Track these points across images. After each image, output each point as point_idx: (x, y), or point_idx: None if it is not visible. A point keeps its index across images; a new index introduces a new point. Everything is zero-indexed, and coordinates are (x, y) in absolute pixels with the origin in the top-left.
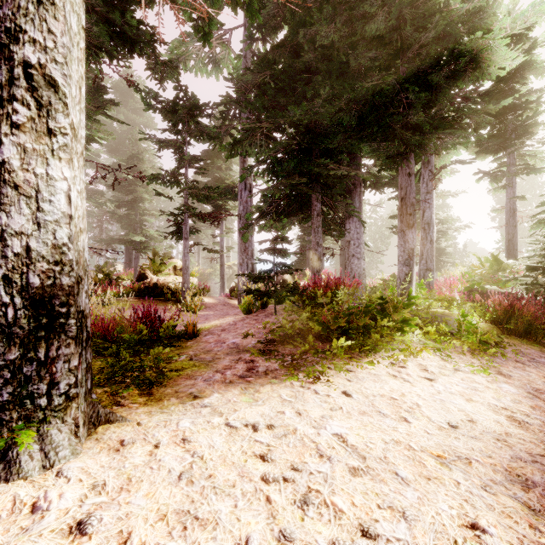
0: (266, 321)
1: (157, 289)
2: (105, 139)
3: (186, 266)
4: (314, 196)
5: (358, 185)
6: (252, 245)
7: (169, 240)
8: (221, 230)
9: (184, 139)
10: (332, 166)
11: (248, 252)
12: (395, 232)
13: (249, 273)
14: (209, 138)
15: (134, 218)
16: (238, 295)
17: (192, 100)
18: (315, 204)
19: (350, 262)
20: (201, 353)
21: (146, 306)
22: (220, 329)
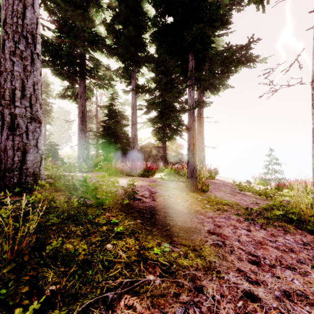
0: None
1: None
2: None
3: None
4: None
5: None
6: None
7: None
8: None
9: None
10: None
11: None
12: None
13: None
14: None
15: None
16: None
17: None
18: None
19: None
20: None
21: None
22: None
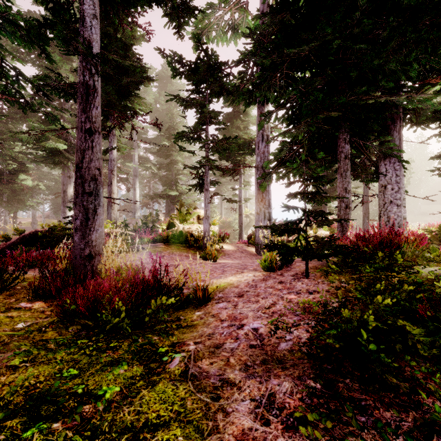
0: (304, 299)
1: (183, 236)
2: (144, 110)
3: (206, 215)
4: (341, 136)
5: (398, 119)
6: (269, 195)
7: (199, 195)
8: (240, 183)
9: (205, 97)
10: (368, 97)
11: (265, 201)
12: (440, 175)
13: (273, 225)
14: (227, 93)
15: (170, 177)
16: (255, 242)
17: (212, 57)
18: (342, 146)
19: (386, 210)
20: (204, 354)
21: (153, 261)
22: (236, 292)
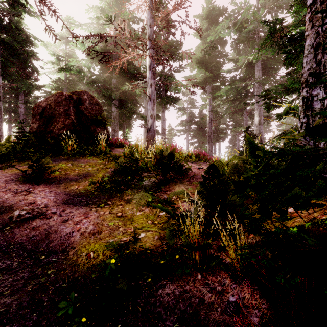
0: None
1: None
2: None
3: None
4: None
5: None
6: None
7: None
8: None
9: None
10: None
11: None
12: None
13: None
14: None
15: None
16: None
17: None
18: None
19: None
20: None
21: None
22: None
